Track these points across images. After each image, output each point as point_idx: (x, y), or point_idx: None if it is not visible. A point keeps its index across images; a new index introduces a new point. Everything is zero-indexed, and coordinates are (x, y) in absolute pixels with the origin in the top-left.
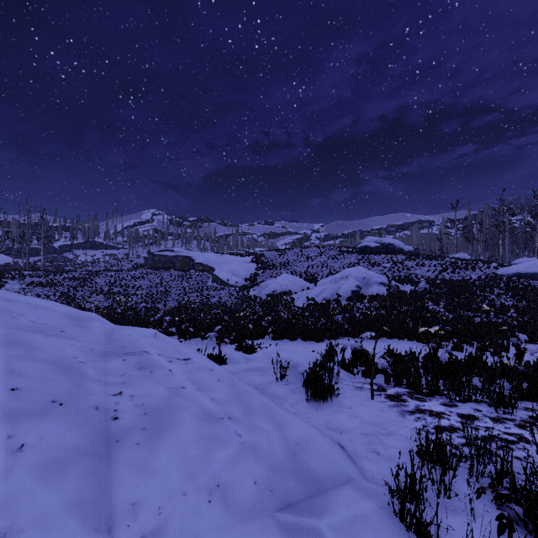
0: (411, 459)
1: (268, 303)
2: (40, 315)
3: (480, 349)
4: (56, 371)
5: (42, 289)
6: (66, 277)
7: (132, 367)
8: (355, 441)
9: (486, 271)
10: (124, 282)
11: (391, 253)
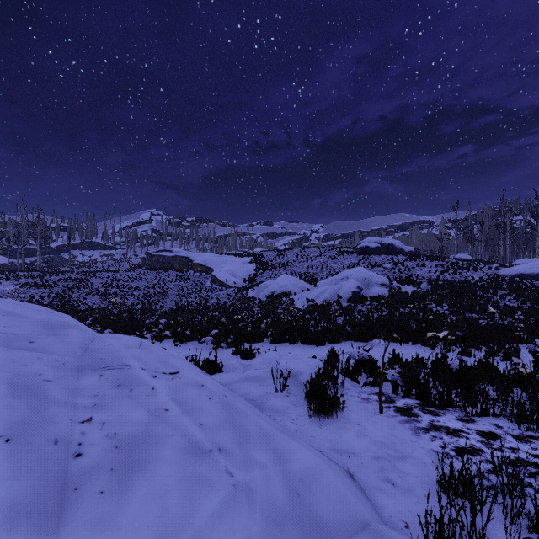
0: (439, 502)
1: (267, 305)
2: (8, 323)
3: (488, 353)
4: (12, 393)
5: (37, 290)
6: (62, 278)
7: (109, 385)
8: (365, 467)
9: (488, 272)
10: (121, 283)
11: (391, 253)
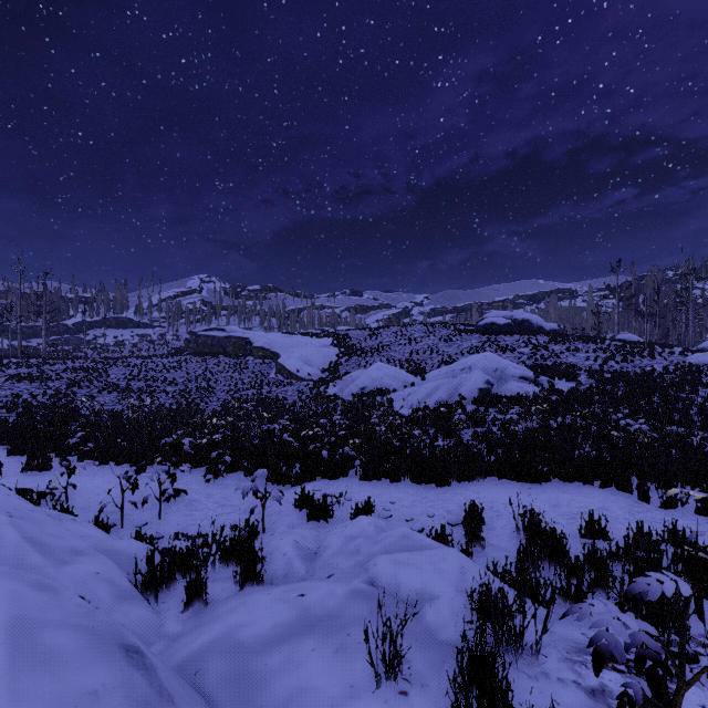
0: None
1: (355, 408)
2: None
3: None
4: None
5: (29, 385)
6: (70, 367)
7: None
8: None
9: (671, 360)
10: (152, 374)
11: (527, 333)
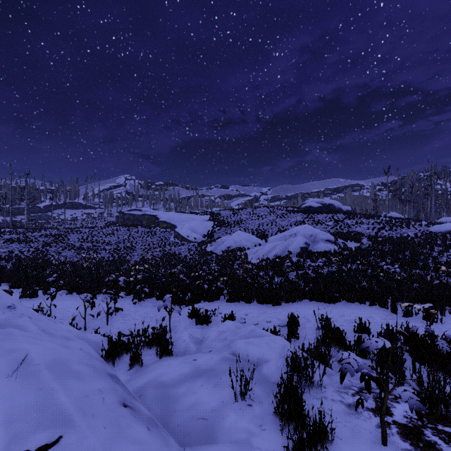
0: None
1: (223, 259)
2: None
3: None
4: None
5: (18, 245)
6: (43, 234)
7: None
8: None
9: (420, 229)
10: (96, 238)
11: (332, 212)
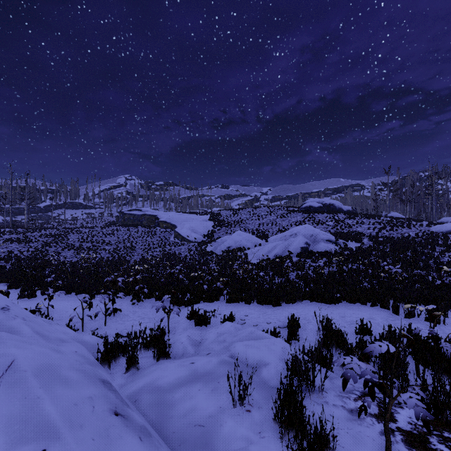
0: None
1: (224, 259)
2: None
3: None
4: None
5: (18, 245)
6: (43, 234)
7: None
8: None
9: (421, 229)
10: (95, 238)
11: (332, 212)
